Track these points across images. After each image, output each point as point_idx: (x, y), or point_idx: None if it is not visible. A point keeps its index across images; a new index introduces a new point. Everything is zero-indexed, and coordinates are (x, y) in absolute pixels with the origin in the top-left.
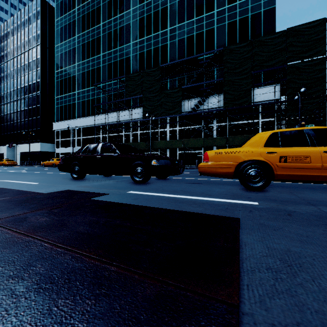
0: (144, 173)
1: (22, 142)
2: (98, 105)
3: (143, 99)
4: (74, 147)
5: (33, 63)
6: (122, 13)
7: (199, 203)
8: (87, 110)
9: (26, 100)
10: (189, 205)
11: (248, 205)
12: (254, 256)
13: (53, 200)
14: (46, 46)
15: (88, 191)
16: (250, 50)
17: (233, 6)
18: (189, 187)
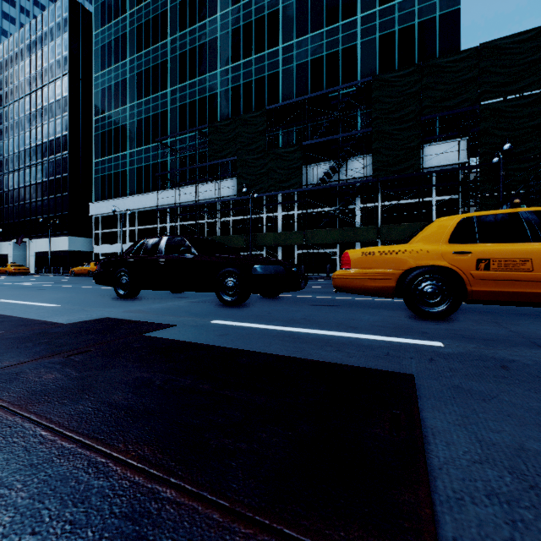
0: (240, 289)
1: (38, 236)
2: (163, 174)
3: (238, 163)
4: (124, 244)
5: (57, 104)
6: (204, 20)
7: (336, 343)
8: (145, 182)
9: (46, 167)
10: (319, 348)
11: (425, 347)
12: (456, 461)
13: (78, 336)
14: (78, 77)
15: (141, 320)
16: (417, 81)
17: (388, 7)
18: (317, 313)
